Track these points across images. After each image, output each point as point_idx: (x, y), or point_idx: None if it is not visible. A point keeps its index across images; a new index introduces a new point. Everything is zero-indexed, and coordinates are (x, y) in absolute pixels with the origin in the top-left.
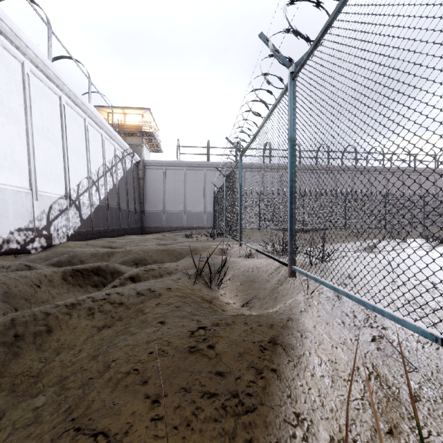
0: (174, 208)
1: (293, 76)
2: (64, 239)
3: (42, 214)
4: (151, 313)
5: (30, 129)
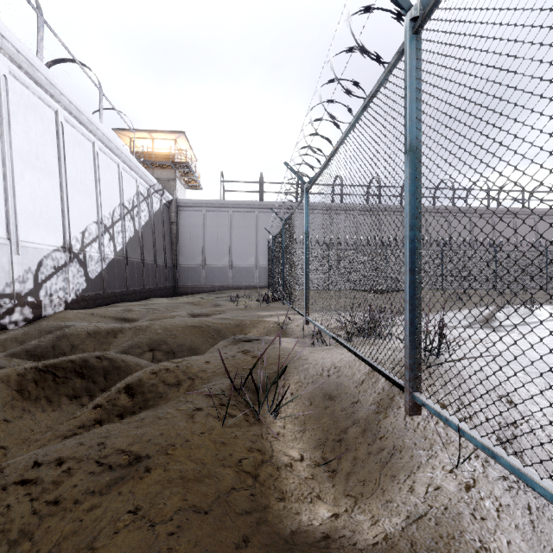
0: (217, 262)
1: (417, 24)
2: (61, 308)
3: (27, 274)
4: None
5: (8, 154)
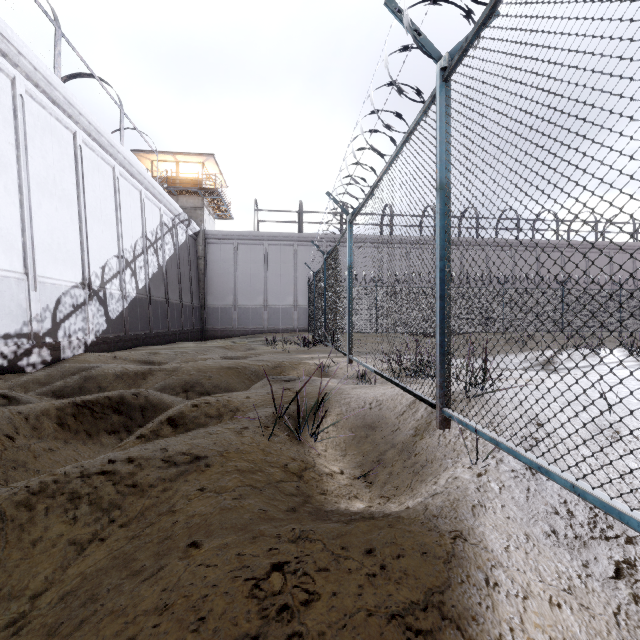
0: (250, 302)
1: (445, 74)
2: (80, 350)
3: (44, 312)
4: (184, 515)
5: (24, 181)
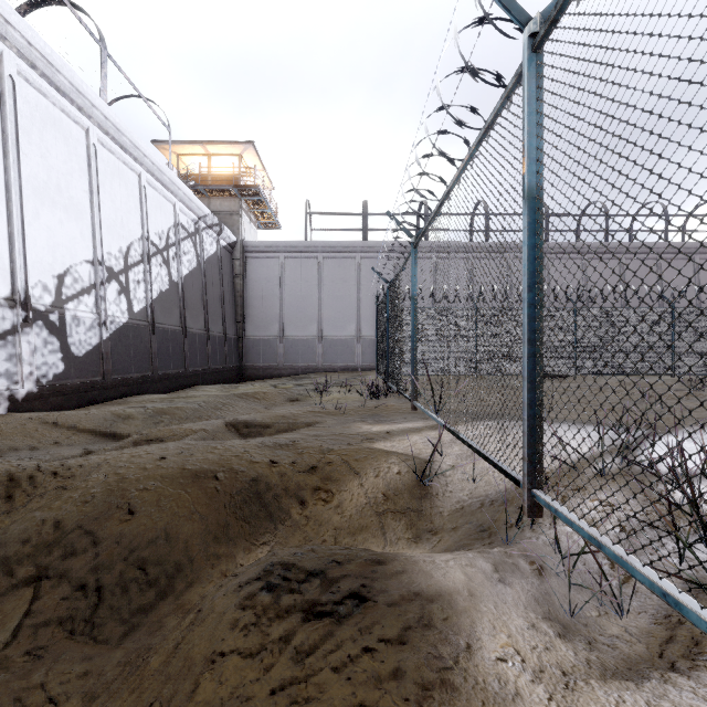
0: (300, 332)
1: None
2: None
3: None
4: None
5: None
